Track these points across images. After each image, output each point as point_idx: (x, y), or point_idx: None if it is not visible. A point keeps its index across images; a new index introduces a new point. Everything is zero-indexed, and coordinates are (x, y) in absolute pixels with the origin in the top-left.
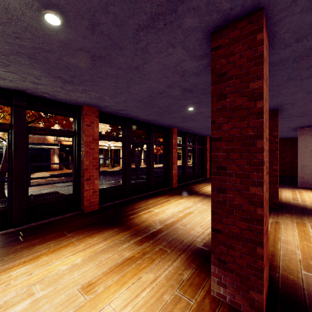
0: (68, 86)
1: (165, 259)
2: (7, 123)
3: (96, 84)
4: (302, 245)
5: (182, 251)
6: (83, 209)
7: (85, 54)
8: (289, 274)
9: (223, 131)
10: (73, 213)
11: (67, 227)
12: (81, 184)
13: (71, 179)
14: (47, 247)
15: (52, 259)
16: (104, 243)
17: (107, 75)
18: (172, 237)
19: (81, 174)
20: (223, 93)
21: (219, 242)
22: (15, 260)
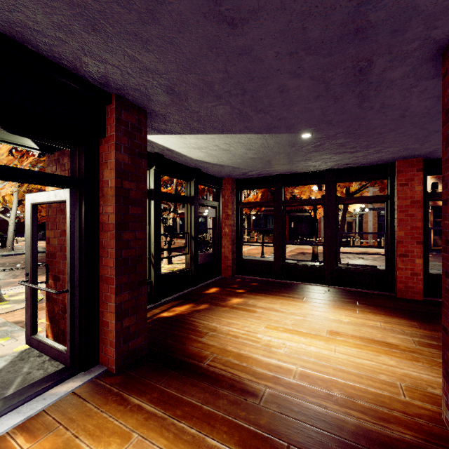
0: (359, 154)
1: (435, 370)
2: (322, 198)
3: (381, 143)
4: None
5: None
6: (396, 292)
7: (343, 134)
8: None
9: (448, 191)
10: (383, 292)
11: (363, 300)
12: (394, 260)
13: (439, 261)
14: (334, 304)
15: (330, 310)
16: (381, 323)
17: (381, 134)
18: None
19: (394, 247)
20: (448, 136)
21: (446, 346)
22: (312, 300)
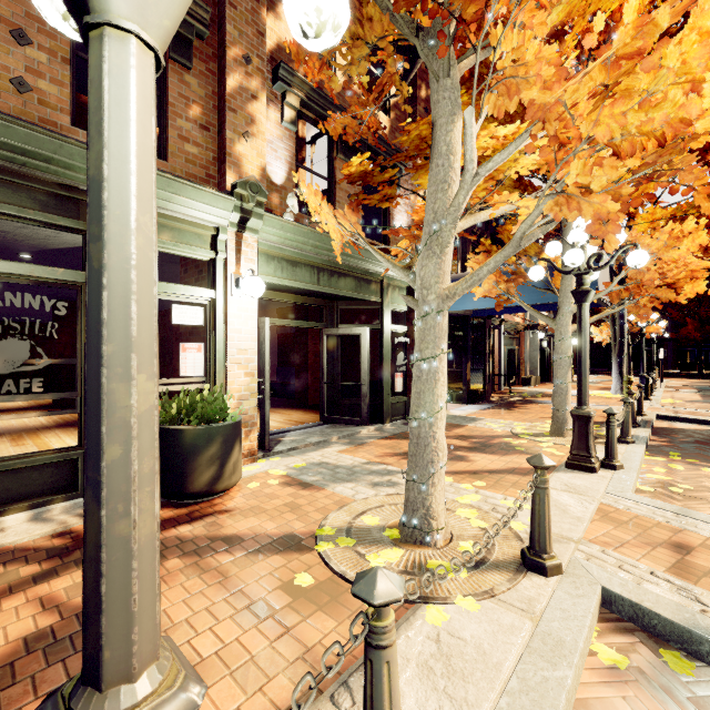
0: None
1: (44, 432)
2: None
3: None
4: None
5: (48, 428)
6: None
7: None
8: None
9: None
10: None
11: None
12: None
13: None
14: None
15: None
16: None
17: None
18: (20, 430)
19: None
20: None
21: None
22: None
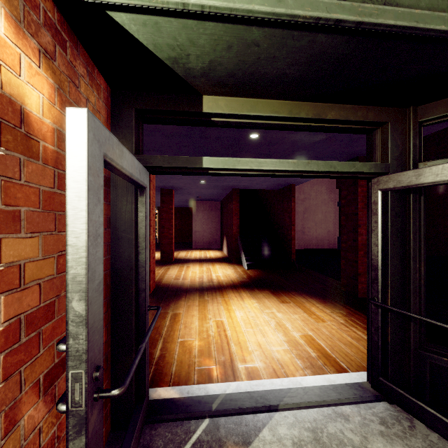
0: None
1: None
2: None
3: None
4: (177, 274)
5: None
6: None
7: None
8: (166, 282)
9: None
10: None
11: None
12: None
13: None
14: None
15: None
16: None
17: None
18: None
19: None
20: None
21: None
22: None
